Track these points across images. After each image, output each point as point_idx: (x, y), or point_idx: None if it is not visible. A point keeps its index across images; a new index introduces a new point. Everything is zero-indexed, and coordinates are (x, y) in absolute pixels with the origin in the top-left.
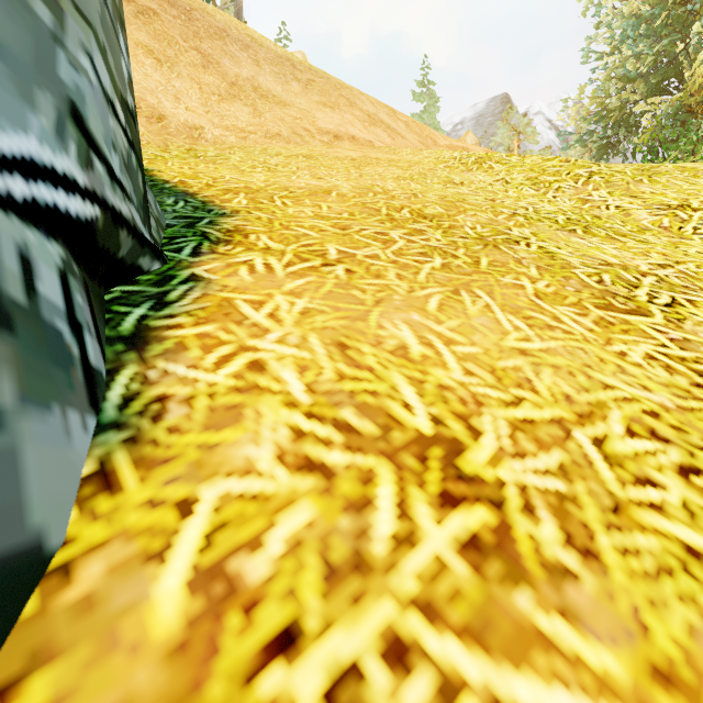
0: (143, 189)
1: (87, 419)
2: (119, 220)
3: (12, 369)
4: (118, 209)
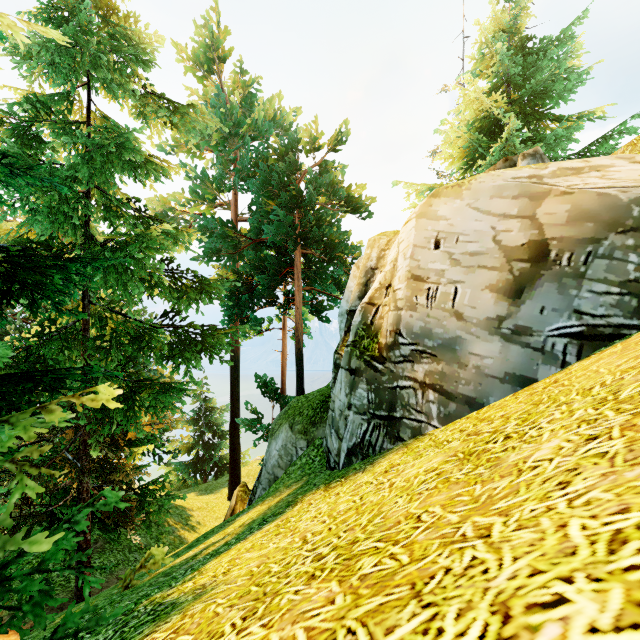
0: (637, 304)
1: (557, 369)
2: (596, 326)
3: (541, 359)
4: (596, 323)
